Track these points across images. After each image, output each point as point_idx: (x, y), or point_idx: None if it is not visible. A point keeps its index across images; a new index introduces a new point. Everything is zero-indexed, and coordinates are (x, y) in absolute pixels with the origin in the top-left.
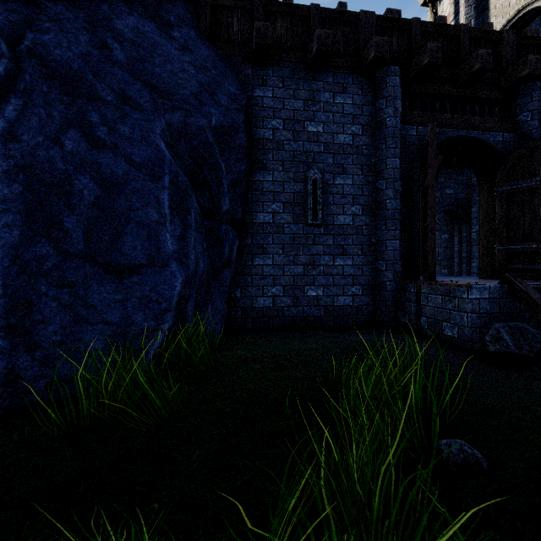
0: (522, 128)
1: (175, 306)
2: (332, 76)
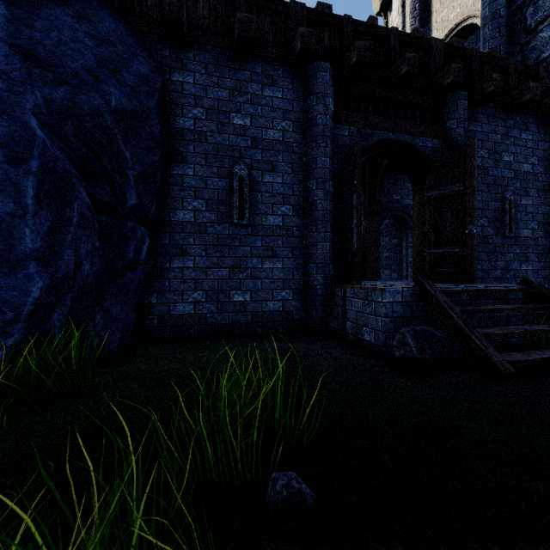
0: (449, 135)
1: (28, 316)
2: (261, 67)
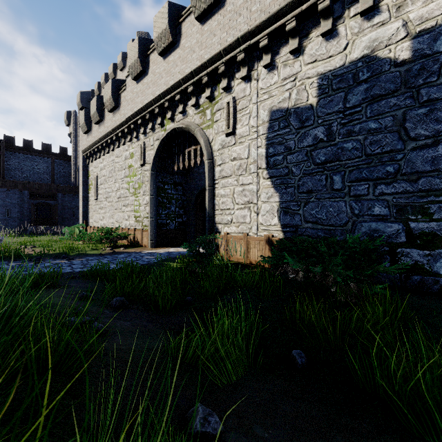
0: (58, 200)
1: None
2: (13, 191)
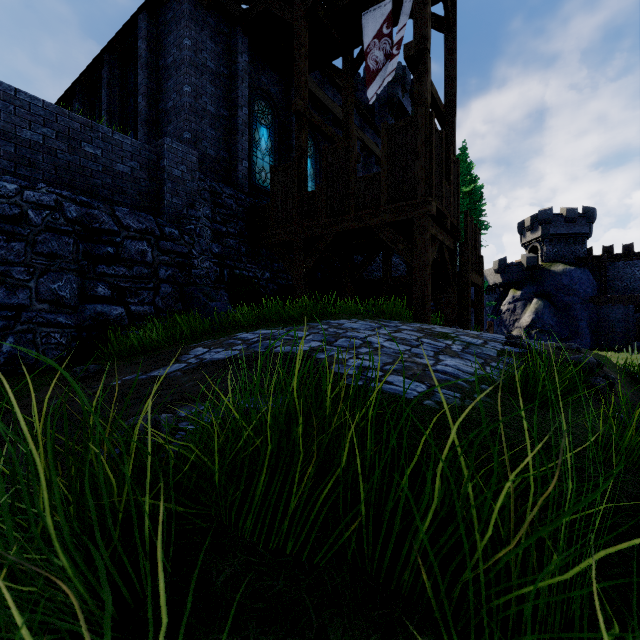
0: None
1: (590, 342)
2: (616, 306)
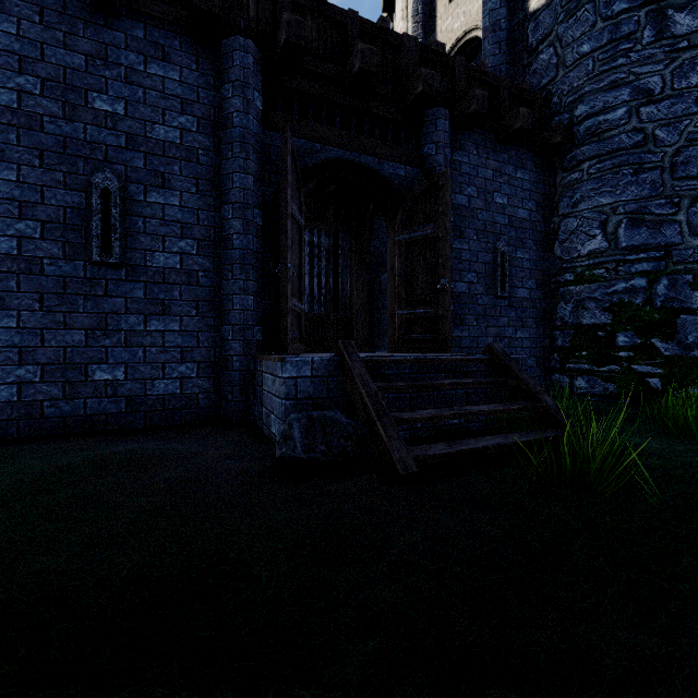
0: (428, 163)
1: None
2: (143, 29)
